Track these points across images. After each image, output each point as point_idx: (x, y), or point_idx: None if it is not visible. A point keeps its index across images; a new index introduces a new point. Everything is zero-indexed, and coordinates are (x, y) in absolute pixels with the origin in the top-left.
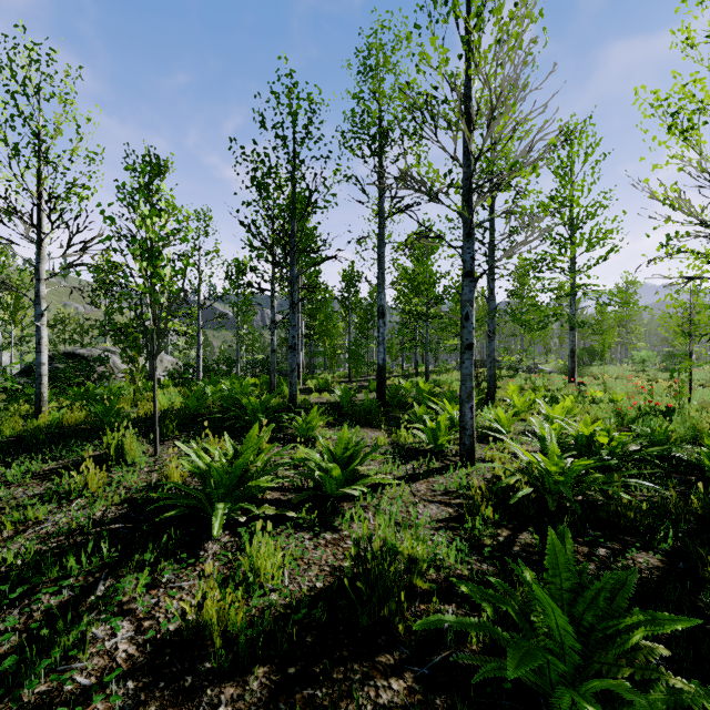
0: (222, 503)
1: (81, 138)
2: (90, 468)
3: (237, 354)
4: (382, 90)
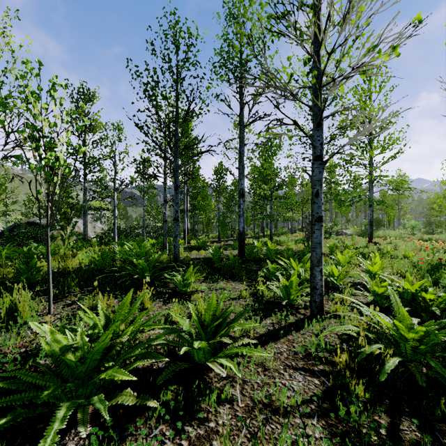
0: (65, 405)
1: (15, 60)
2: None
3: (144, 223)
4: (242, 32)
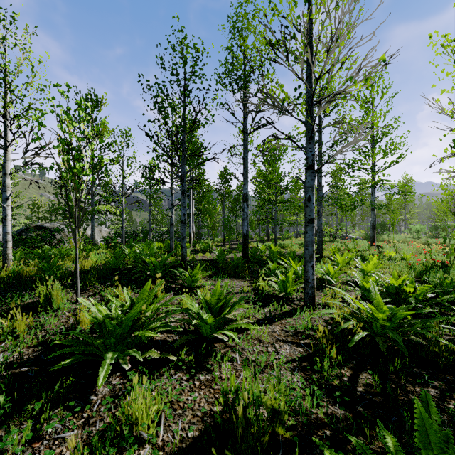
0: (112, 351)
1: (35, 74)
2: (18, 315)
3: (150, 227)
4: (246, 44)
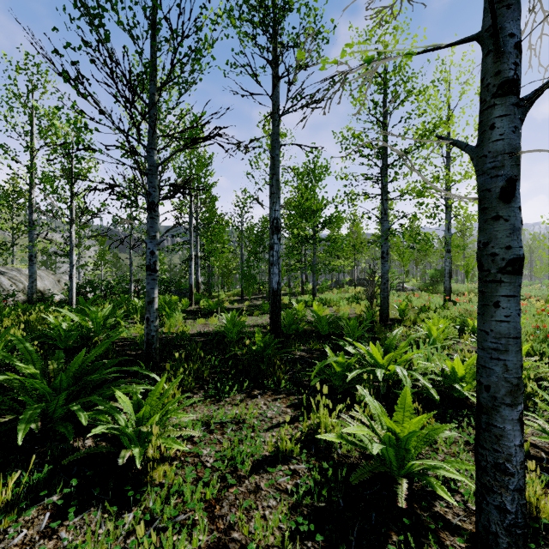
0: None
1: None
2: None
3: (130, 275)
4: None
